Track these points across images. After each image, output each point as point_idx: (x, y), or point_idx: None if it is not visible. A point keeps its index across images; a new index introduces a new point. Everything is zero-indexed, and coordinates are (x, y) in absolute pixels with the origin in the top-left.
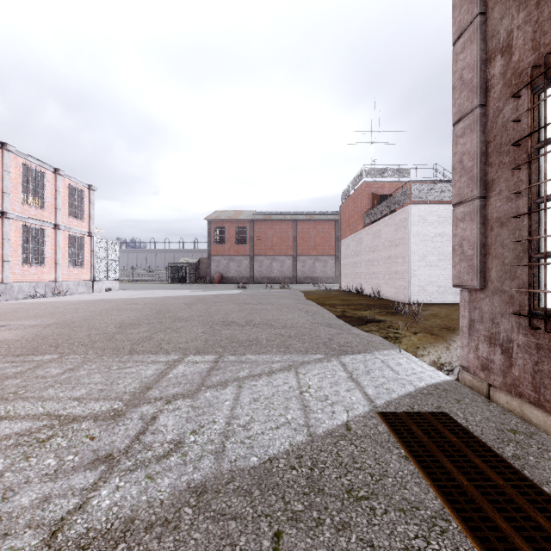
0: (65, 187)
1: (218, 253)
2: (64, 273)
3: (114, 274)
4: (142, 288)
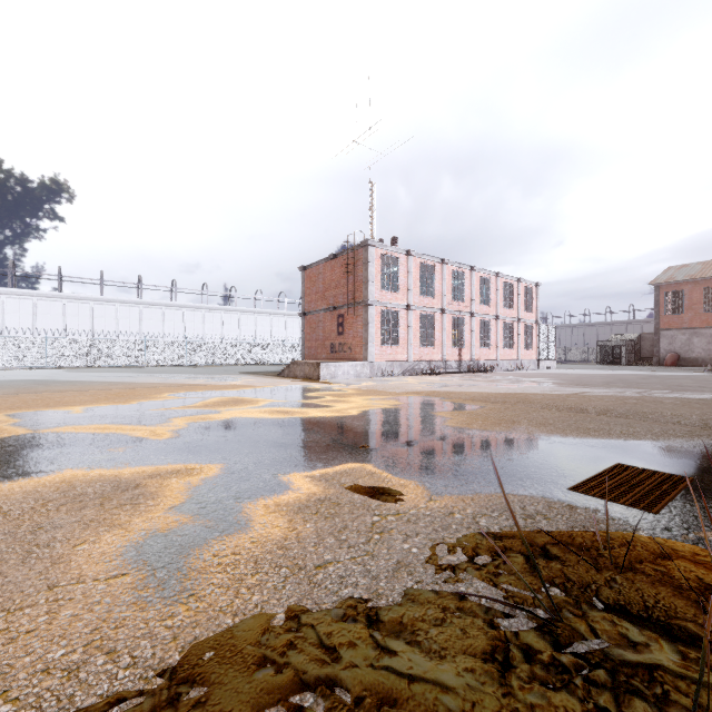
0: (522, 289)
1: (670, 326)
2: (522, 354)
3: (552, 354)
4: (575, 368)
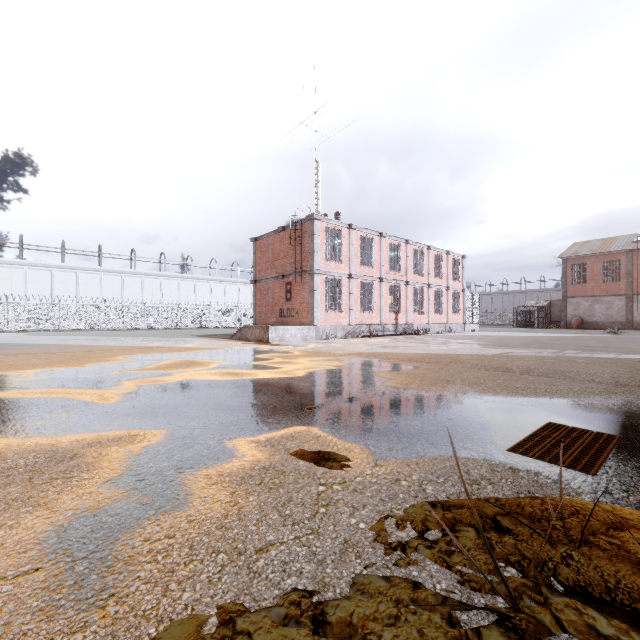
0: (451, 261)
1: (576, 294)
2: (450, 318)
3: (476, 318)
4: (496, 331)
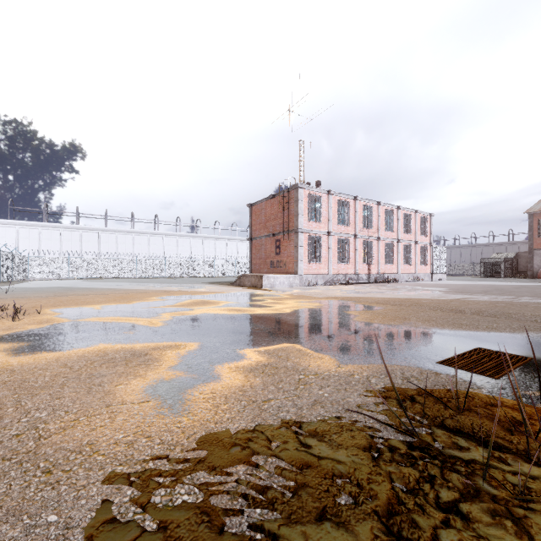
0: (419, 219)
1: None
2: (418, 269)
3: (443, 269)
4: (462, 280)
